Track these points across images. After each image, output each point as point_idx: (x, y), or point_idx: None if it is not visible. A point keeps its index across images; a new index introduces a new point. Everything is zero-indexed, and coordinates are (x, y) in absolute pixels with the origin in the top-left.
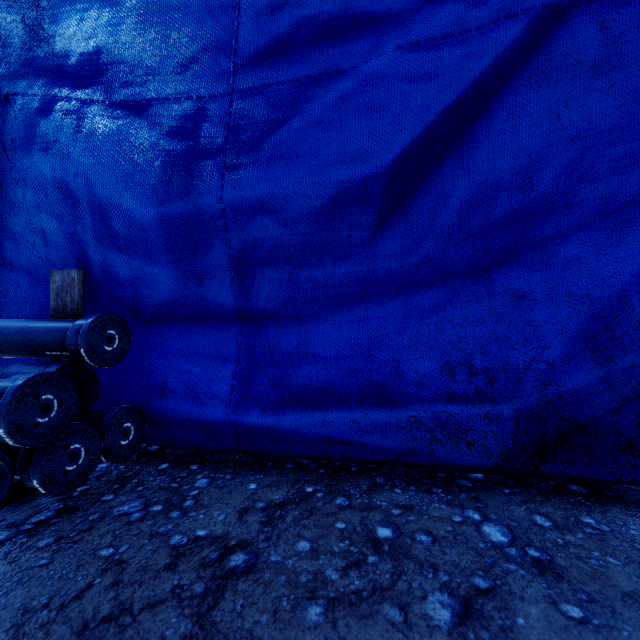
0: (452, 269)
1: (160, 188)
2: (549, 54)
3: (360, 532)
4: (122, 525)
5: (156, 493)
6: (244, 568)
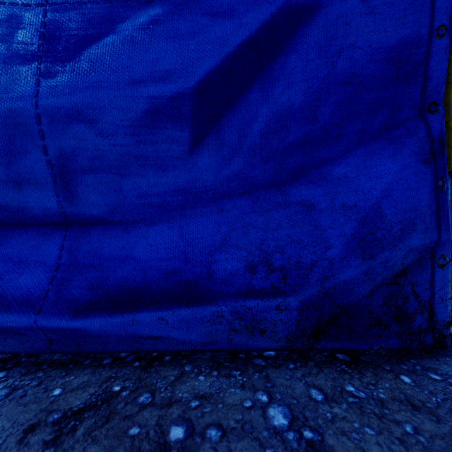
0: (250, 182)
1: None
2: (323, 14)
3: (152, 437)
4: None
5: None
6: None
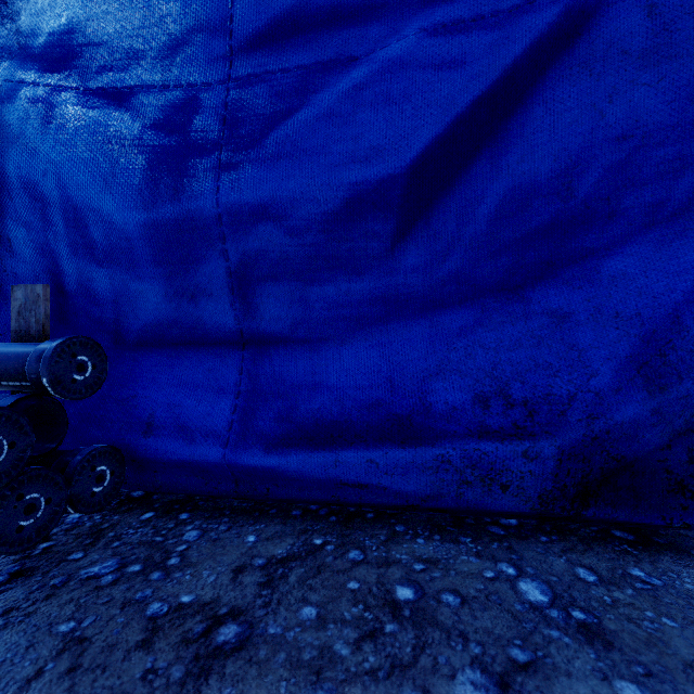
0: (482, 286)
1: (143, 189)
2: (591, 42)
3: (376, 593)
4: (89, 591)
5: (135, 549)
6: (235, 644)
